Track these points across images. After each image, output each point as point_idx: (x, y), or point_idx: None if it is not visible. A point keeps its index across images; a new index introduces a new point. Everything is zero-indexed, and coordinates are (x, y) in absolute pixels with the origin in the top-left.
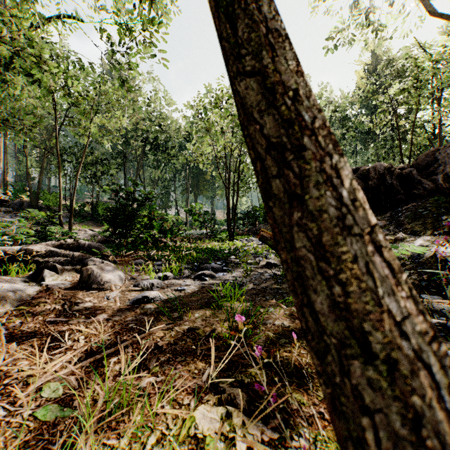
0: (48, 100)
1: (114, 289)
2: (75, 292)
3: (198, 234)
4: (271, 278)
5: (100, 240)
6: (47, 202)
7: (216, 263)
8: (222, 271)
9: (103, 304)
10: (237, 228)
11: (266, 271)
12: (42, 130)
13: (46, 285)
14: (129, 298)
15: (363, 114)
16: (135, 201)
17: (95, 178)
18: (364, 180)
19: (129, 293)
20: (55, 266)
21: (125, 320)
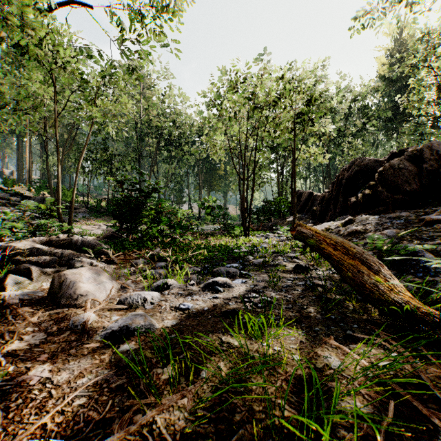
0: (48, 84)
1: (88, 307)
2: (35, 311)
3: (211, 229)
4: (308, 290)
5: (106, 235)
6: (65, 197)
7: (231, 265)
8: (240, 277)
9: (59, 338)
10: (251, 223)
11: (297, 277)
12: (64, 130)
13: (4, 296)
14: (104, 325)
15: (385, 103)
16: (141, 193)
17: (110, 175)
18: (414, 163)
19: (109, 314)
20: (30, 268)
21: (73, 387)
